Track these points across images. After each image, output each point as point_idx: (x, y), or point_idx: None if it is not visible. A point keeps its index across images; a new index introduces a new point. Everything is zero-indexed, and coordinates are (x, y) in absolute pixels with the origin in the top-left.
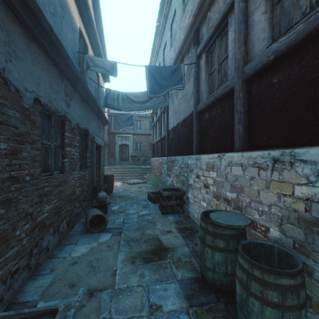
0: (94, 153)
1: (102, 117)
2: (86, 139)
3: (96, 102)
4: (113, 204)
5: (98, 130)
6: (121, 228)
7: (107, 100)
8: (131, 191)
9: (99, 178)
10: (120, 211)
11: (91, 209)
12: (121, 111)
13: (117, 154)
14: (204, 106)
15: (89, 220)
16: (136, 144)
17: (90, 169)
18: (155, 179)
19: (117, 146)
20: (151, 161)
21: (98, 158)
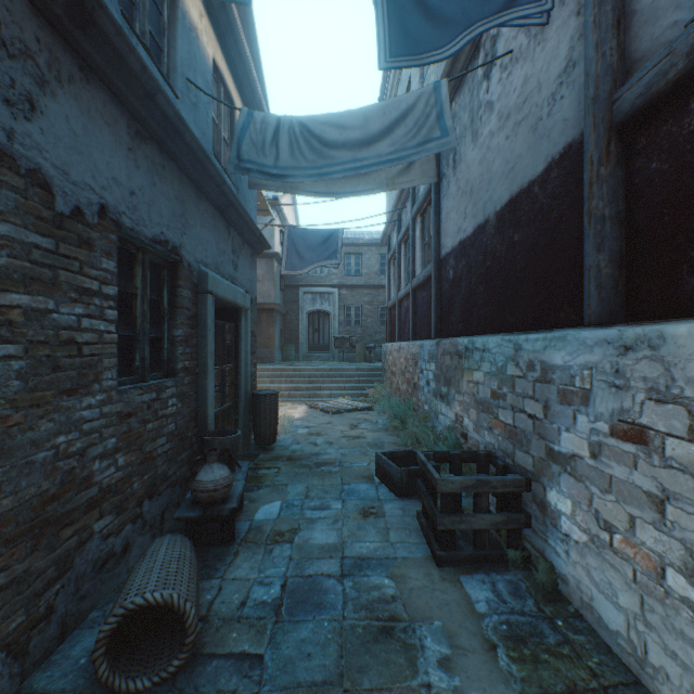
0: (207, 328)
1: (244, 223)
2: (174, 279)
3: (206, 159)
4: (268, 489)
5: (232, 262)
6: (261, 658)
7: (241, 147)
8: (330, 438)
9: (235, 402)
10: (281, 527)
11: (158, 540)
12: (288, 181)
13: (303, 334)
14: (691, 59)
15: (105, 632)
16: (348, 310)
17: (192, 378)
18: (397, 403)
19: (302, 316)
20: (385, 352)
21: (232, 343)
